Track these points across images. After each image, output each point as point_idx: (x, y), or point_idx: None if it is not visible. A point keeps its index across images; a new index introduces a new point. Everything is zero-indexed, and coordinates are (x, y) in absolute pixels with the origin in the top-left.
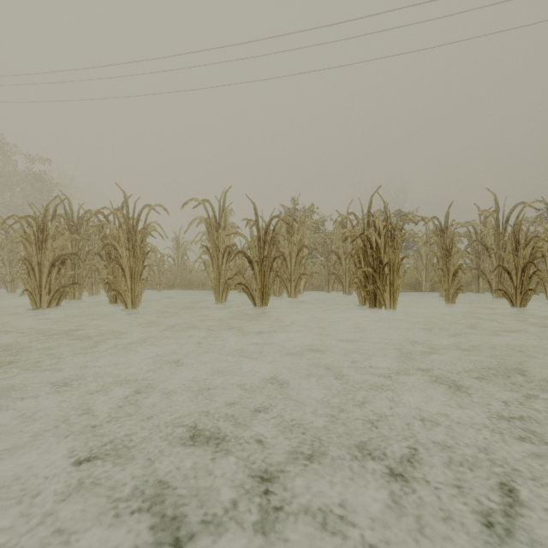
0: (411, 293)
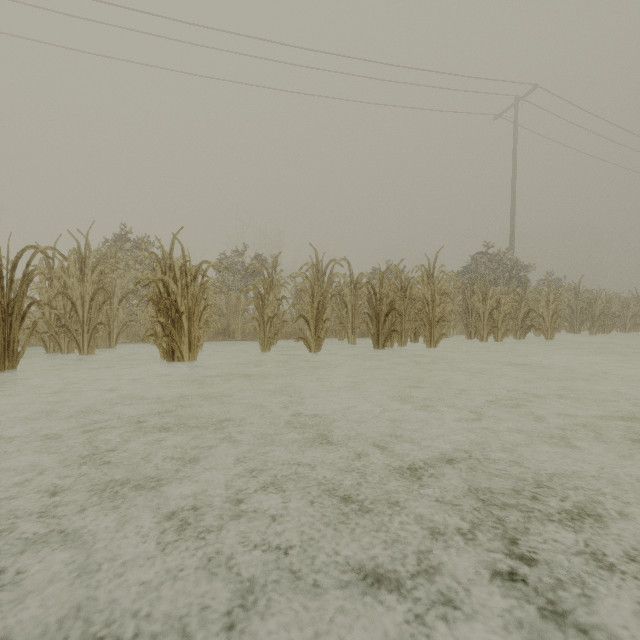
0: (253, 342)
